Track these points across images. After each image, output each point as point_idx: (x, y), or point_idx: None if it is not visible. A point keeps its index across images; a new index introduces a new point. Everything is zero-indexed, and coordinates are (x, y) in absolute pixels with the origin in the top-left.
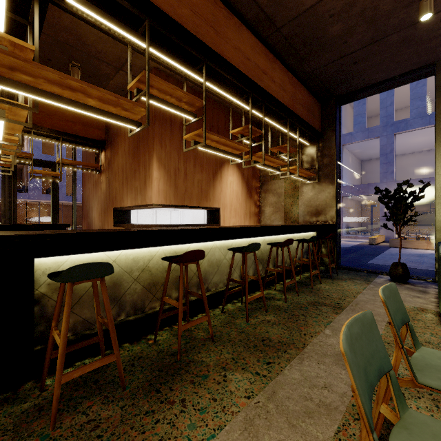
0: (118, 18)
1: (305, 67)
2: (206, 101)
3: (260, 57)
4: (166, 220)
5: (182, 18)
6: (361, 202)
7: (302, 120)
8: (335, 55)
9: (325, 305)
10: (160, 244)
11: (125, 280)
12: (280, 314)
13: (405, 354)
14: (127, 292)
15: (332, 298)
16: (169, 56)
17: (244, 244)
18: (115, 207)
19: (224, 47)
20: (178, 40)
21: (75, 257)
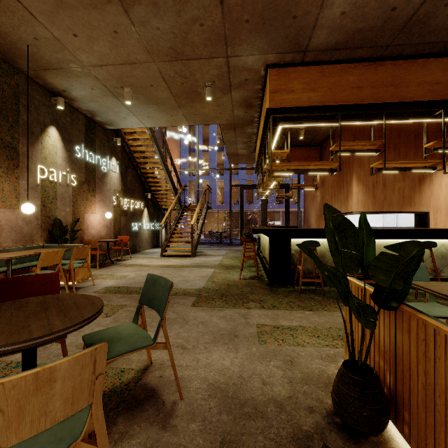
0: (324, 118)
1: None
2: None
3: None
4: (377, 224)
5: (364, 98)
6: None
7: None
8: None
9: None
10: None
11: (327, 255)
12: None
13: None
14: (328, 261)
15: None
16: (356, 121)
17: None
18: None
19: (404, 92)
20: (361, 112)
21: (304, 240)
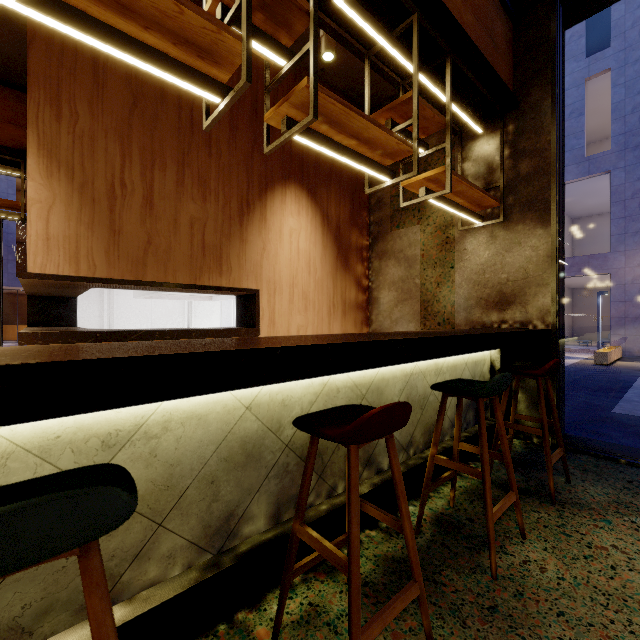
0: None
1: None
2: None
3: None
4: (211, 320)
5: None
6: (572, 288)
7: (459, 29)
8: None
9: None
10: None
11: None
12: None
13: None
14: None
15: None
16: None
17: (221, 411)
18: None
19: None
20: None
21: None
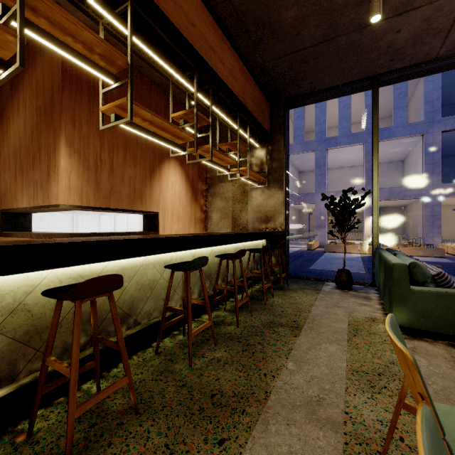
0: None
1: (257, 56)
2: (141, 79)
3: (207, 28)
4: (92, 227)
5: None
6: (299, 210)
7: (252, 116)
8: (287, 48)
9: (282, 326)
10: (47, 265)
11: None
12: (233, 346)
13: (450, 450)
14: None
15: (287, 315)
16: None
17: (187, 257)
18: (4, 208)
19: None
20: None
21: None
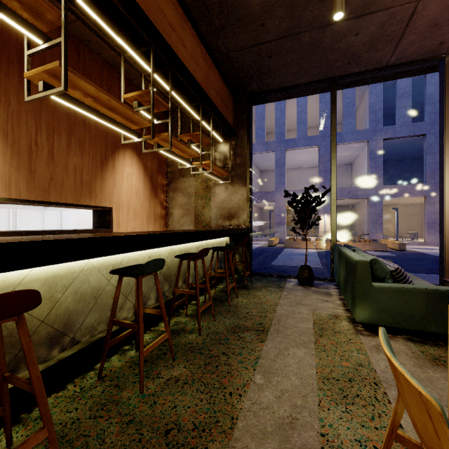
0: None
1: (220, 44)
2: (89, 56)
3: (165, 2)
4: (34, 224)
5: None
6: (260, 208)
7: (216, 108)
8: (252, 39)
9: (247, 330)
10: None
11: None
12: (194, 359)
13: None
14: None
15: (253, 317)
16: None
17: (142, 258)
18: None
19: None
20: None
21: None
